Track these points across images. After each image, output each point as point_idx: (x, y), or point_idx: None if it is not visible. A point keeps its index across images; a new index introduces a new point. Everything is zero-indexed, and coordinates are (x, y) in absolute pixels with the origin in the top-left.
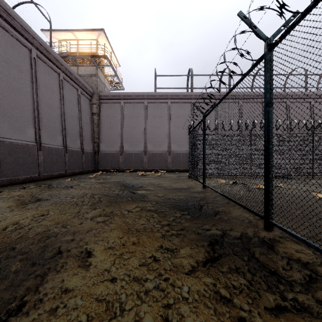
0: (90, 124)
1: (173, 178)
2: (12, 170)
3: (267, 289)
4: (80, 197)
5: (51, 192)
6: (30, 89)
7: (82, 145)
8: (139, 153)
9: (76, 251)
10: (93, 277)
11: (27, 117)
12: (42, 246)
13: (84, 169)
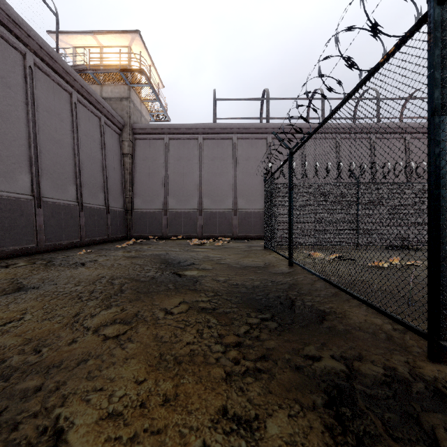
0: (119, 169)
1: (242, 249)
2: None
3: None
4: (90, 284)
5: (46, 274)
6: (23, 114)
7: (107, 200)
8: (190, 212)
9: (32, 428)
10: None
11: (19, 157)
12: None
13: (110, 236)
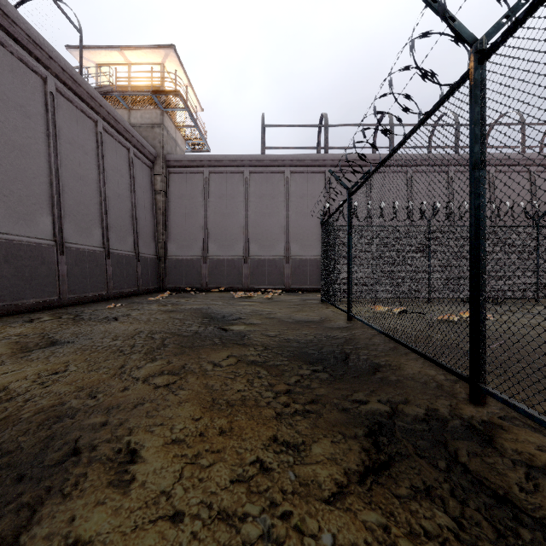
0: (150, 209)
1: (295, 303)
2: (12, 289)
3: (497, 538)
4: (129, 339)
5: (77, 328)
6: (44, 147)
7: (137, 245)
8: (235, 260)
9: (108, 449)
10: (135, 510)
11: (39, 197)
12: (43, 439)
13: (141, 288)
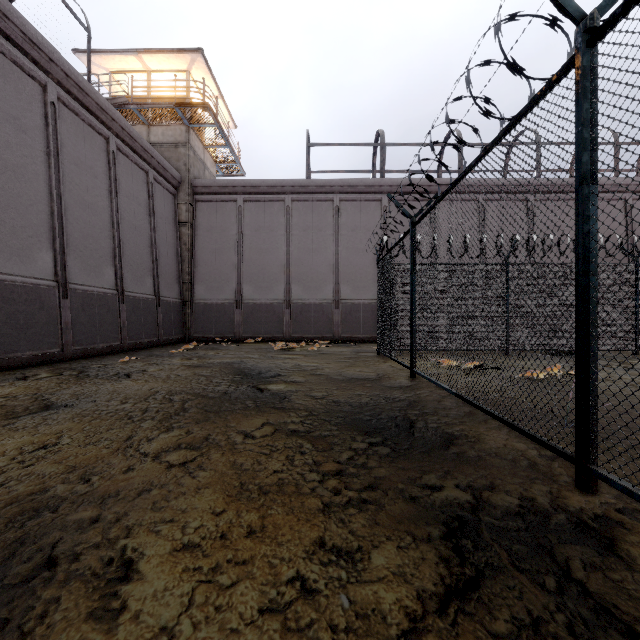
0: (174, 243)
1: (346, 356)
2: (3, 339)
3: None
4: (141, 401)
5: (79, 388)
6: (43, 168)
7: (158, 287)
8: (274, 304)
9: (95, 559)
10: None
11: (37, 228)
12: (10, 543)
13: (162, 338)
